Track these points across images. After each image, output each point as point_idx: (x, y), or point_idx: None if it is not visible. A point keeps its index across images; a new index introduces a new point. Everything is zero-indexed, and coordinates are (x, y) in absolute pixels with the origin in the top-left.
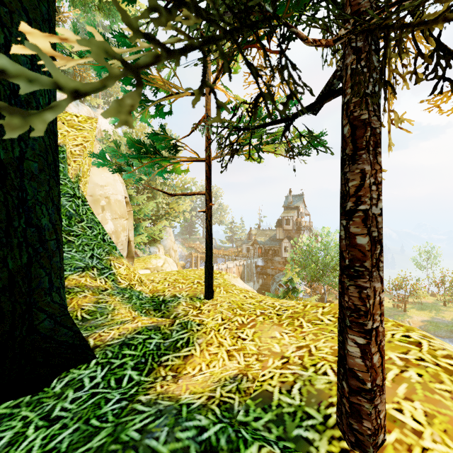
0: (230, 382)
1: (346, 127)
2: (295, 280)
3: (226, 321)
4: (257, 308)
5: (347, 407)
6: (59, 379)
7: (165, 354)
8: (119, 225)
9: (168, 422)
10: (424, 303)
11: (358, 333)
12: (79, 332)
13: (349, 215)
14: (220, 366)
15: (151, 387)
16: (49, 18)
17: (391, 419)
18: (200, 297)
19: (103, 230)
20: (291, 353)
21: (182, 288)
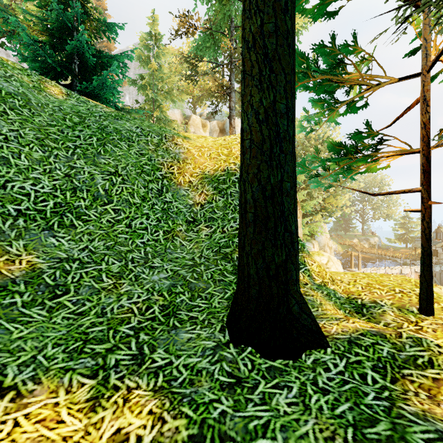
0: None
1: None
2: None
3: None
4: None
5: None
6: (305, 354)
7: (405, 367)
8: None
9: None
10: None
11: None
12: (315, 320)
13: None
14: None
15: (406, 398)
16: (293, 67)
17: None
18: (412, 310)
19: None
20: None
21: (381, 295)
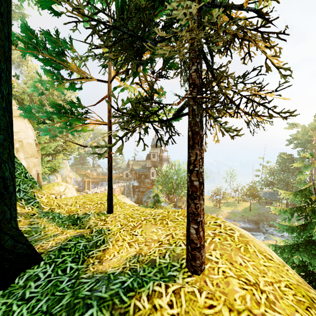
0: (133, 258)
1: (190, 132)
2: (159, 195)
3: (123, 226)
4: (142, 216)
5: (190, 257)
6: (19, 277)
7: (91, 250)
8: (30, 162)
9: (104, 283)
10: (229, 202)
11: (194, 223)
12: (31, 245)
13: (191, 172)
14: (125, 251)
15: (87, 270)
16: (8, 35)
17: (207, 259)
18: (104, 213)
19: (25, 169)
20: (163, 238)
21: (90, 208)
